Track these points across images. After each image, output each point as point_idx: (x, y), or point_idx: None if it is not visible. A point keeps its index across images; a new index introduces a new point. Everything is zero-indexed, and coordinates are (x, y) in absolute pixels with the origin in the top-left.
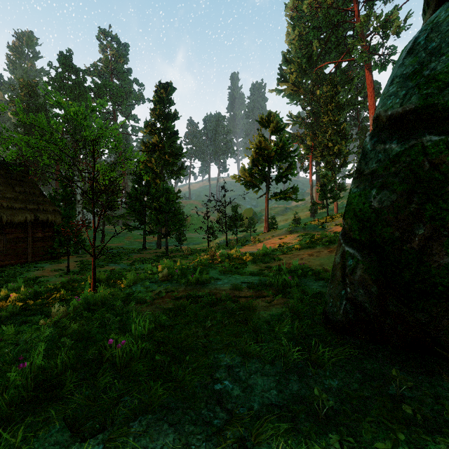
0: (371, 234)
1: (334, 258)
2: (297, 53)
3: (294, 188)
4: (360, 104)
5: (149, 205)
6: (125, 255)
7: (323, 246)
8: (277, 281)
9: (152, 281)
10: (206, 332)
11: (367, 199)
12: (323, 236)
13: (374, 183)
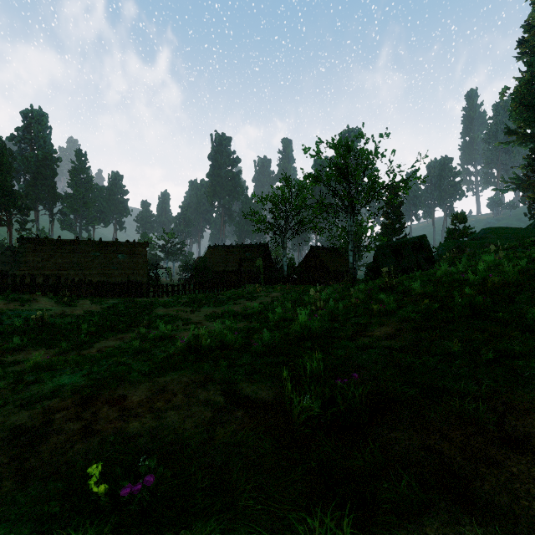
0: None
1: None
2: (518, 118)
3: None
4: None
5: None
6: None
7: None
8: None
9: None
10: None
11: None
12: None
13: None
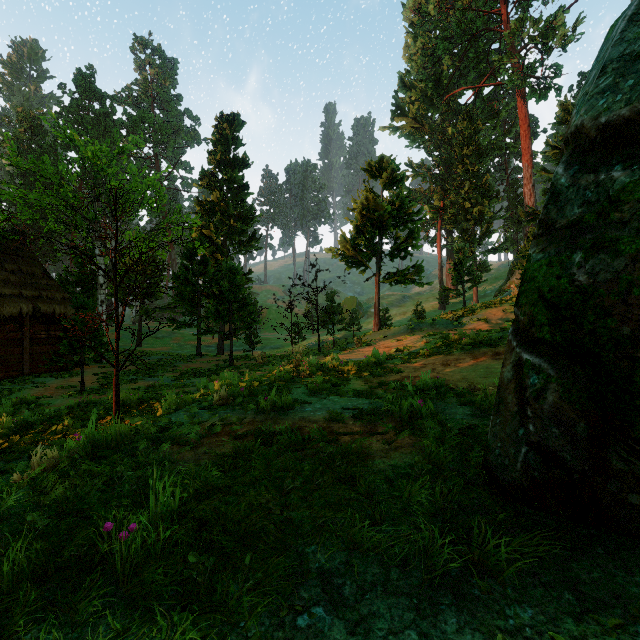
0: (574, 331)
1: (502, 372)
2: (419, 74)
3: (417, 266)
4: (509, 149)
5: (206, 292)
6: (171, 364)
7: (464, 351)
8: (399, 407)
9: (203, 406)
10: (285, 499)
11: (564, 270)
12: (461, 336)
13: (577, 242)
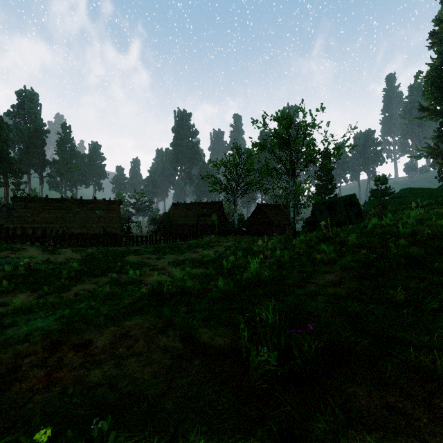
0: None
1: None
2: (430, 97)
3: None
4: None
5: None
6: None
7: None
8: None
9: None
10: None
11: None
12: None
13: None
